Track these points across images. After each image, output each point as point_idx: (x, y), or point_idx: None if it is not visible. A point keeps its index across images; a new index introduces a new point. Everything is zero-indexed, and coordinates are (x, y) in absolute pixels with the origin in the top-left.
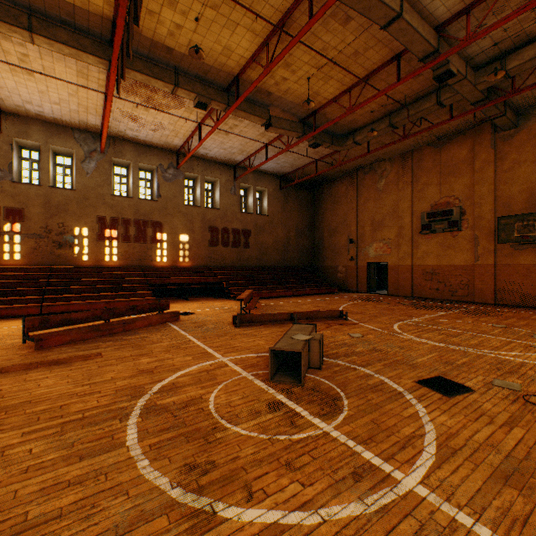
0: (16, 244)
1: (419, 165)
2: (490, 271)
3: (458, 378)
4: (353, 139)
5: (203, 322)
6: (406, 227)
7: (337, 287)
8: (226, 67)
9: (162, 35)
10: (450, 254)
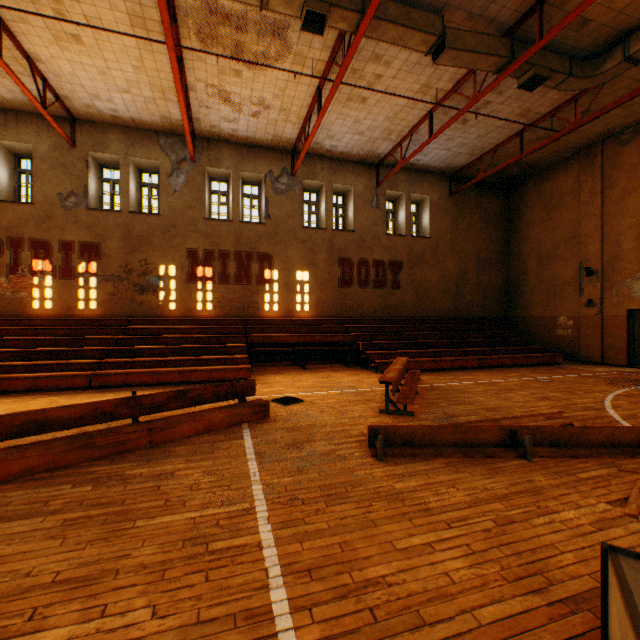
0: (92, 290)
1: None
2: None
3: None
4: (621, 53)
5: (309, 431)
6: None
7: (560, 354)
8: None
9: None
10: None
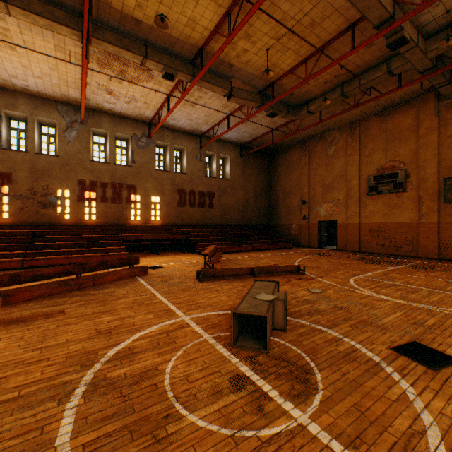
0: (4, 205)
1: (366, 133)
2: (434, 229)
3: (435, 343)
4: (306, 109)
5: (170, 276)
6: (354, 189)
7: (291, 243)
8: (191, 39)
9: (130, 7)
10: (395, 213)
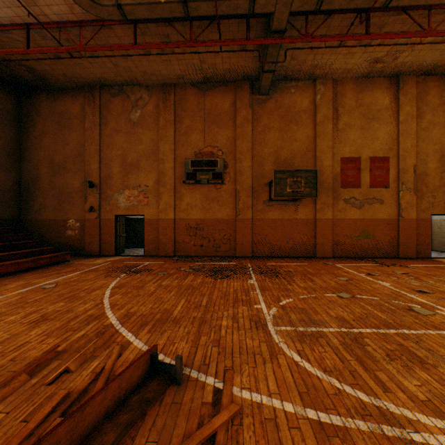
0: None
1: (183, 104)
2: (249, 225)
3: None
4: None
5: None
6: (169, 173)
7: (69, 252)
8: None
9: None
10: (214, 207)
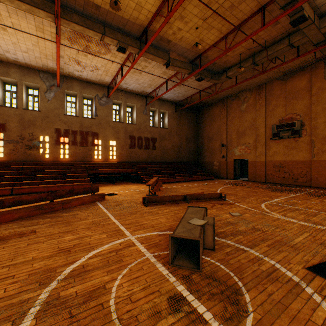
0: (0, 147)
1: (270, 93)
2: (323, 165)
3: None
4: (226, 74)
5: (122, 202)
6: (261, 135)
7: (213, 175)
8: (138, 20)
9: None
10: (293, 153)
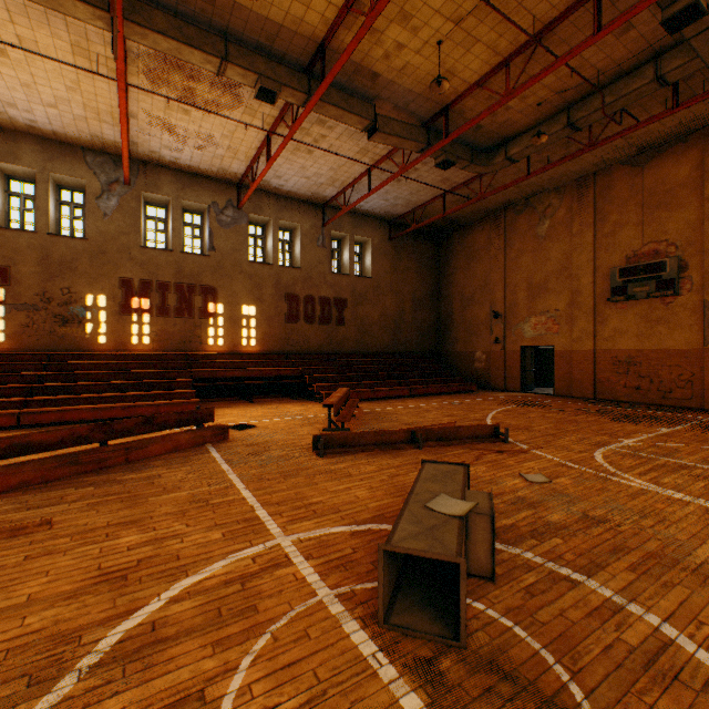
0: None
1: (606, 195)
2: None
3: None
4: (504, 153)
5: (265, 445)
6: (585, 291)
7: (474, 383)
8: (304, 26)
9: None
10: (659, 332)
